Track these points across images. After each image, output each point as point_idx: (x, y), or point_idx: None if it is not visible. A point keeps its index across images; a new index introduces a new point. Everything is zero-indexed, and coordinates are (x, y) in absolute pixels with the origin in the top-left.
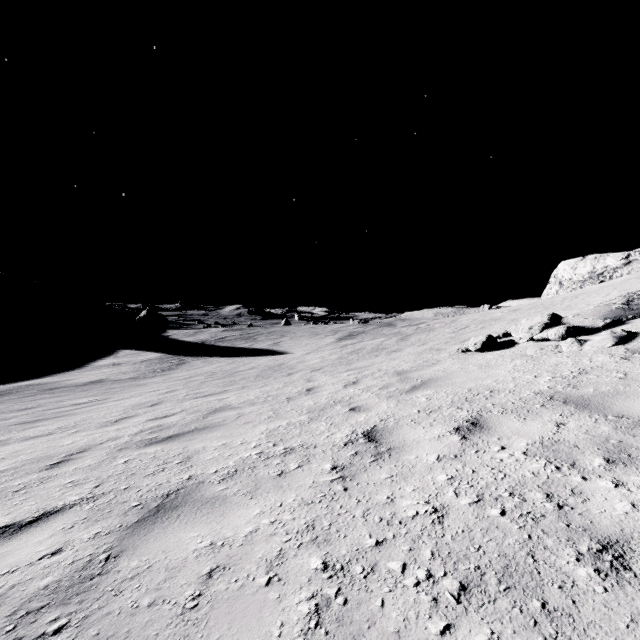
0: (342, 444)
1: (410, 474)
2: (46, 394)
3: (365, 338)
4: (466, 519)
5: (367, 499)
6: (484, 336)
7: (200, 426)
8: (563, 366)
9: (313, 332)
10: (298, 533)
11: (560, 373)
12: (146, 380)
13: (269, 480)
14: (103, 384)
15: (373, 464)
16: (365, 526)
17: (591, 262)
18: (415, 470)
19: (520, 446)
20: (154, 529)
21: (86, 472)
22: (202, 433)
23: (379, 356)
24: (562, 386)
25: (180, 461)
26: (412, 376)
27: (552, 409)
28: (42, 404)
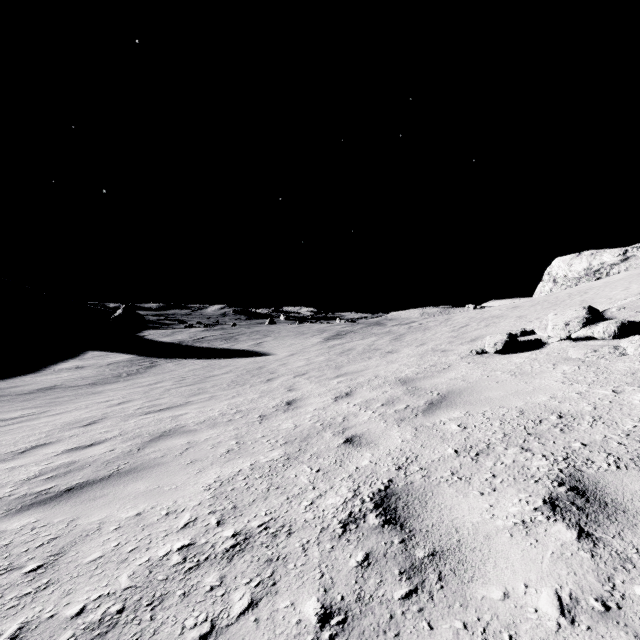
0: (338, 527)
1: None
2: None
3: (354, 338)
4: None
5: None
6: (504, 334)
7: (125, 467)
8: None
9: (298, 332)
10: None
11: None
12: (105, 386)
13: None
14: (53, 392)
15: (410, 609)
16: None
17: (587, 258)
18: None
19: None
20: None
21: None
22: (120, 483)
23: (373, 358)
24: None
25: (38, 565)
26: (423, 386)
27: None
28: None
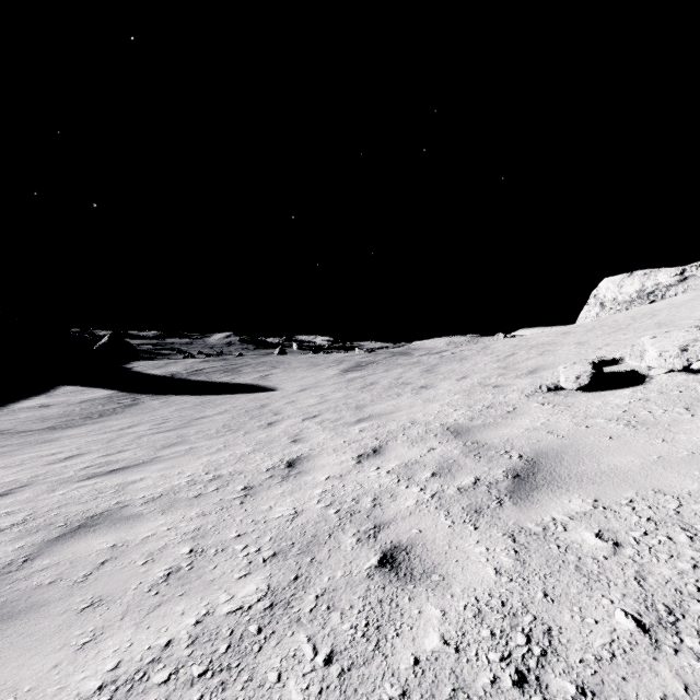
0: None
1: None
2: None
3: (377, 369)
4: None
5: None
6: (586, 364)
7: None
8: None
9: (312, 362)
10: None
11: None
12: (64, 432)
13: None
14: None
15: None
16: None
17: (640, 279)
18: None
19: None
20: None
21: None
22: None
23: (403, 395)
24: None
25: None
26: (489, 441)
27: None
28: None
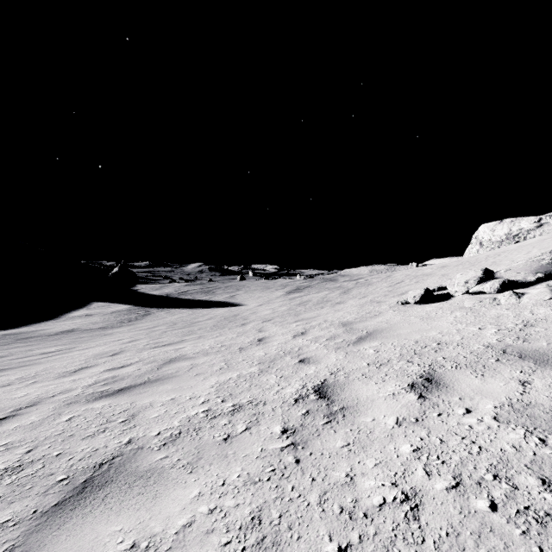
0: (292, 401)
1: (369, 442)
2: (19, 343)
3: (311, 291)
4: (448, 514)
5: (323, 477)
6: (422, 289)
7: (153, 378)
8: (505, 318)
9: (265, 286)
10: (241, 530)
11: (504, 325)
12: (113, 330)
13: (213, 446)
14: (73, 333)
15: (326, 427)
16: (323, 520)
17: (508, 225)
18: (374, 437)
19: (487, 409)
20: (71, 518)
21: (25, 432)
22: (153, 386)
23: (324, 308)
24: (511, 339)
25: (124, 419)
26: (357, 327)
27: (509, 364)
28: (13, 353)
